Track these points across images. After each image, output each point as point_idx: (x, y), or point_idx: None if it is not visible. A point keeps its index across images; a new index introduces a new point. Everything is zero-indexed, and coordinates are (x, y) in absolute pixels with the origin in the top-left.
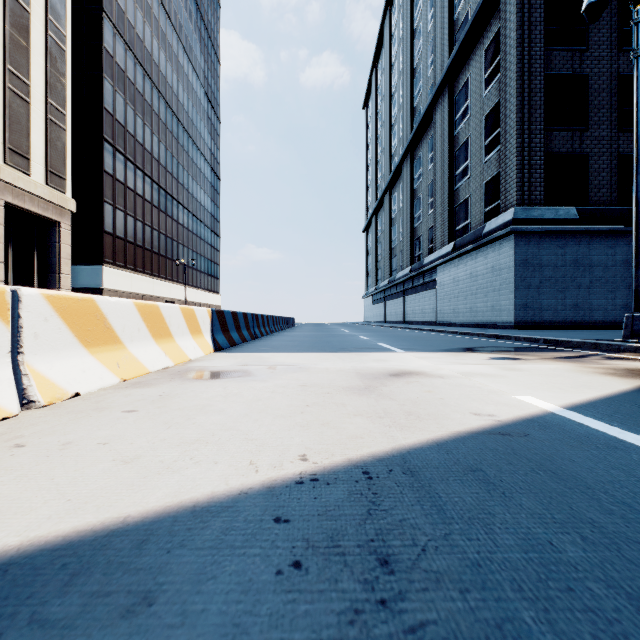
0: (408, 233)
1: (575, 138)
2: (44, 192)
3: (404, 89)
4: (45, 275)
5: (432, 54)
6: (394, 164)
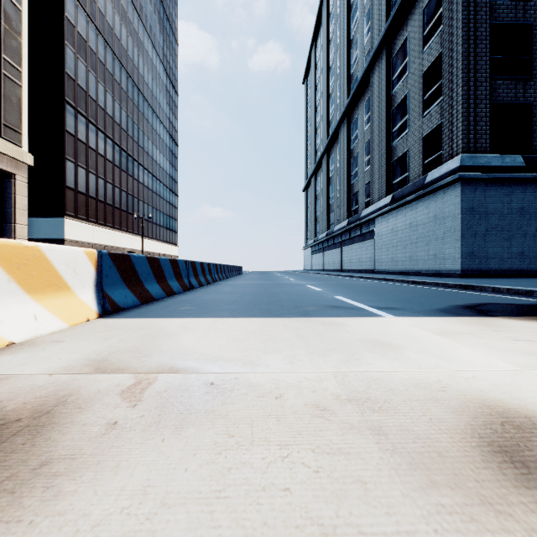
0: (345, 189)
1: (519, 87)
2: None
3: (341, 59)
4: (1, 225)
5: (369, 23)
6: (331, 129)
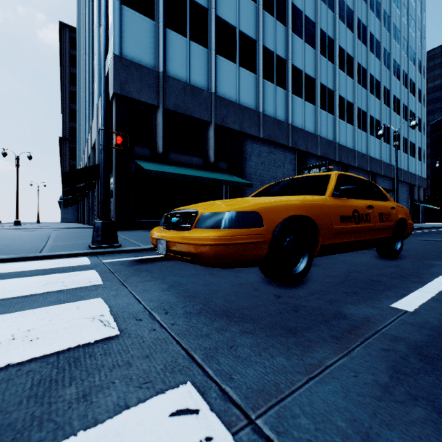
0: None
1: None
2: None
3: None
4: None
5: None
6: None
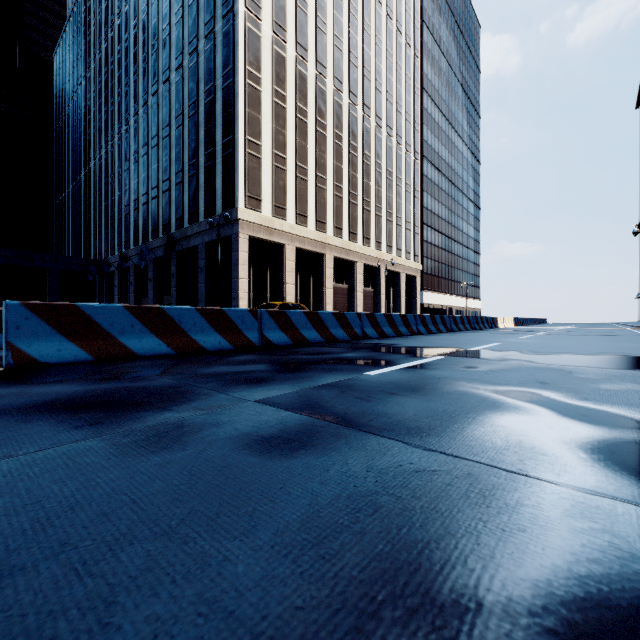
0: None
1: None
2: (413, 265)
3: None
4: (411, 300)
5: None
6: None
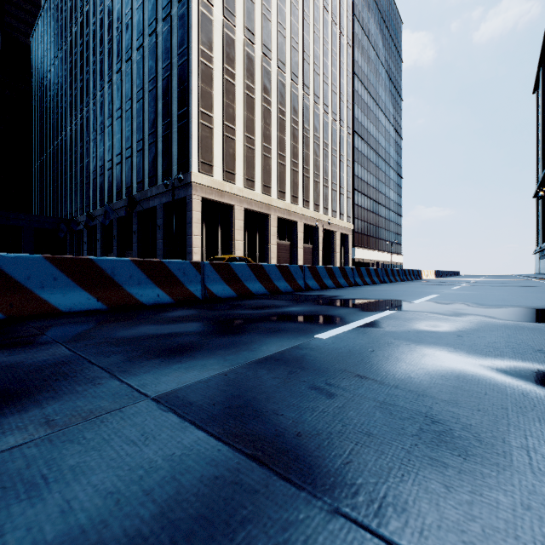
0: None
1: None
2: (346, 225)
3: None
4: (344, 255)
5: None
6: None
